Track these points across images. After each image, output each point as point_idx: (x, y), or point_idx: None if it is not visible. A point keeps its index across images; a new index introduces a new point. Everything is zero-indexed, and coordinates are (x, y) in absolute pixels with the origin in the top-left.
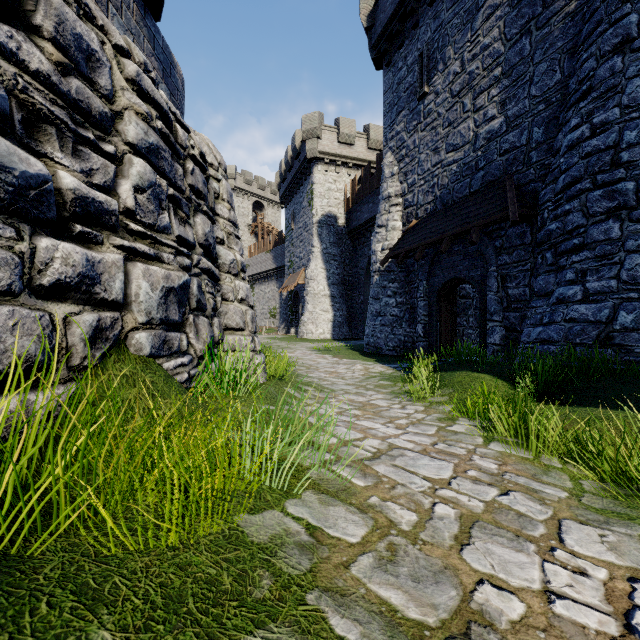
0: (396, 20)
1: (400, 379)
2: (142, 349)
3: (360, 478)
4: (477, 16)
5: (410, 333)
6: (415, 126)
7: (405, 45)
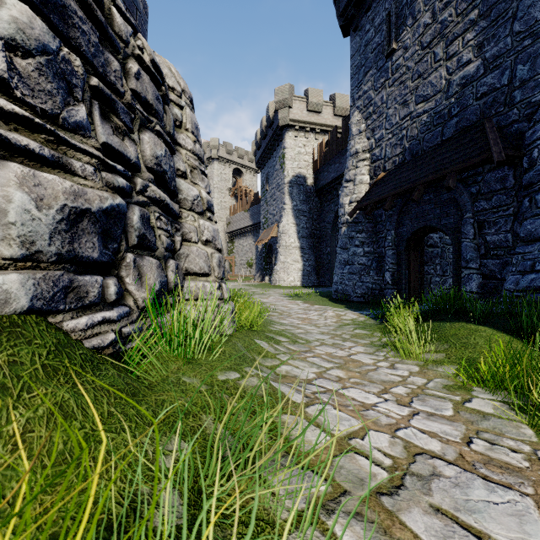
0: None
1: (377, 328)
2: (9, 301)
3: None
4: None
5: (378, 281)
6: (383, 83)
7: (372, 8)
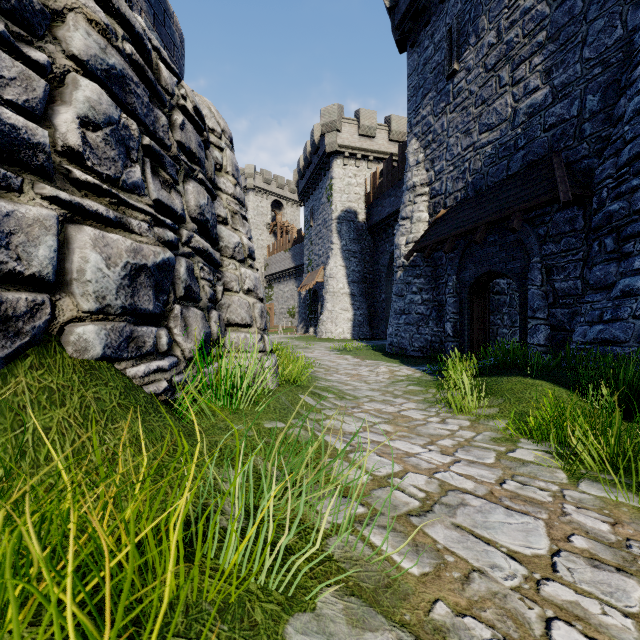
0: None
1: (432, 384)
2: (88, 349)
3: (410, 555)
4: None
5: (438, 332)
6: (443, 108)
7: (432, 22)
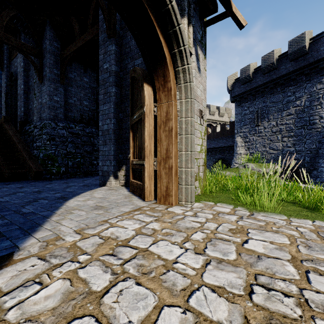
0: (245, 94)
1: None
2: None
3: None
4: (283, 112)
5: None
6: (253, 133)
7: (248, 103)
